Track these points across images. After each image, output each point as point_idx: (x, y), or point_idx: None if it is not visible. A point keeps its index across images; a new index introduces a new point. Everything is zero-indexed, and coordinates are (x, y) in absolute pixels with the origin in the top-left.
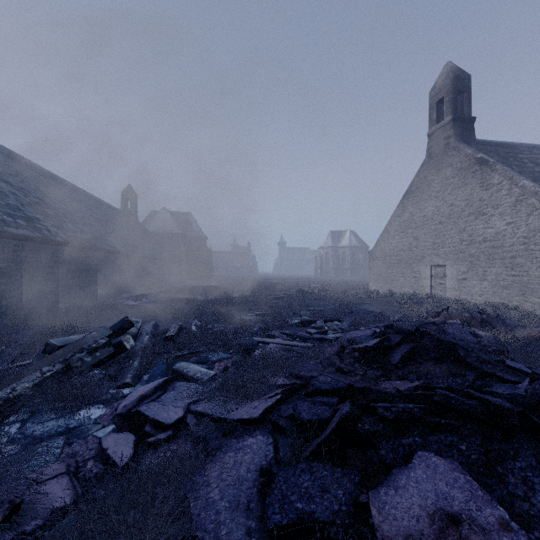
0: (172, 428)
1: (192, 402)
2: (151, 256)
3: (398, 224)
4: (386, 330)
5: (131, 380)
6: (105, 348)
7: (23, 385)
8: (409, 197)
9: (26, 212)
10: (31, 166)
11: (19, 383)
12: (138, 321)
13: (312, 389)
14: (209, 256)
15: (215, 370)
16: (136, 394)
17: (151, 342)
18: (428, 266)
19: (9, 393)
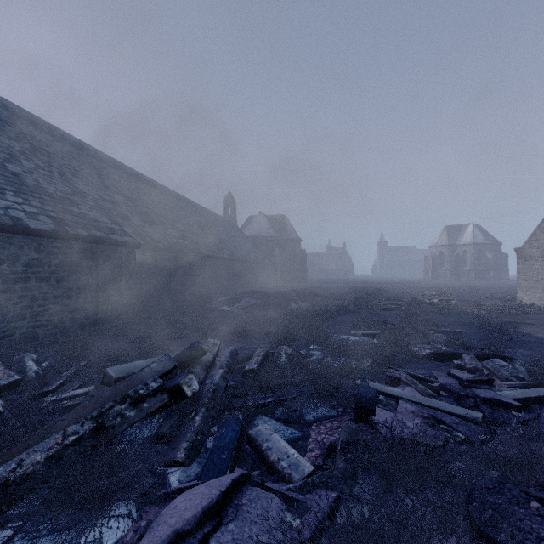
0: None
1: None
2: (246, 260)
3: None
4: None
5: (184, 455)
6: (157, 396)
7: (34, 456)
8: None
9: (134, 220)
10: (148, 182)
11: (31, 452)
12: (216, 344)
13: None
14: (303, 258)
15: (312, 444)
16: (168, 522)
17: (225, 379)
18: None
19: (12, 470)
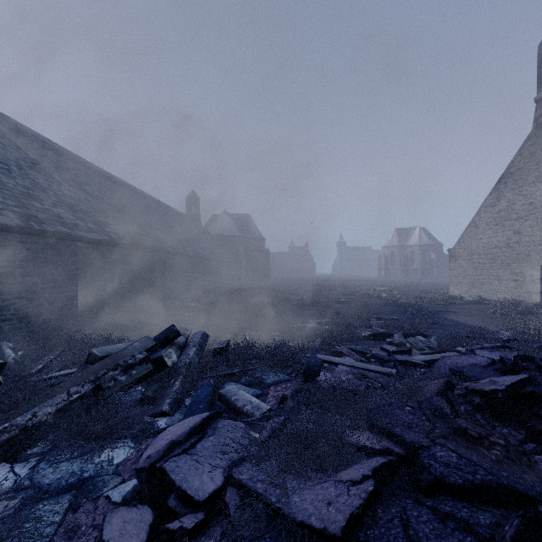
0: (204, 507)
1: (236, 461)
2: (211, 258)
3: (491, 215)
4: (518, 362)
5: (168, 408)
6: (143, 365)
7: (45, 409)
8: (507, 181)
9: (98, 217)
10: (108, 177)
11: (42, 407)
12: (187, 329)
13: (429, 478)
14: (267, 257)
15: (270, 398)
16: (165, 438)
17: (198, 355)
18: (536, 266)
19: (29, 420)
